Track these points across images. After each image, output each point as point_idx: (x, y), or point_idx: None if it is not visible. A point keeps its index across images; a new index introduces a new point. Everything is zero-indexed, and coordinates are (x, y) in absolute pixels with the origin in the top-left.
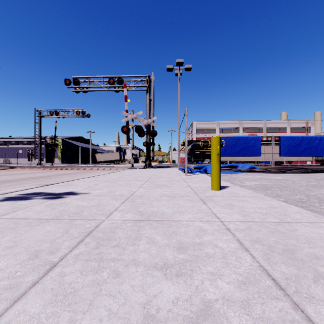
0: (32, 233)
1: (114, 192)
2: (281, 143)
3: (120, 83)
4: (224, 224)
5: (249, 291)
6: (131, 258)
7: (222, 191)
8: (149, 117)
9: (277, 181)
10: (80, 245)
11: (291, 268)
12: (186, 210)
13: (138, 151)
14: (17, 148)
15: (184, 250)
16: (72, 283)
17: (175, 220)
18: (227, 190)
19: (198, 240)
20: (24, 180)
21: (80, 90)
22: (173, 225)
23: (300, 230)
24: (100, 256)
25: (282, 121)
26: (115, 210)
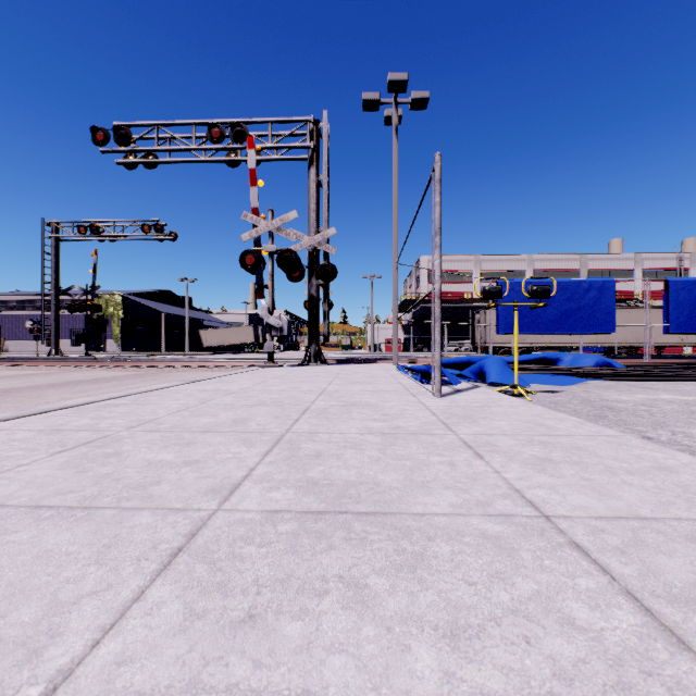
0: None
1: None
2: (671, 296)
3: (238, 139)
4: None
5: None
6: None
7: None
8: (315, 229)
9: None
10: None
11: None
12: None
13: (287, 318)
14: (21, 316)
15: None
16: None
17: None
18: None
19: None
20: None
21: (136, 160)
22: None
23: None
24: None
25: (624, 255)
26: None
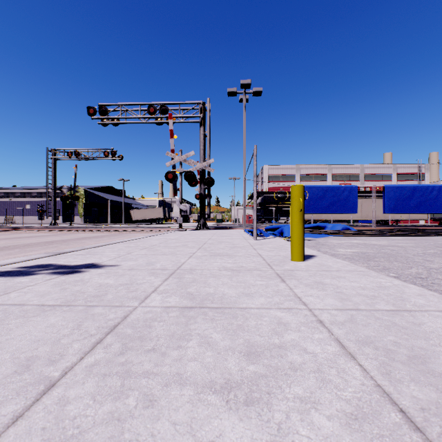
0: (26, 328)
1: (153, 264)
2: (386, 194)
3: (163, 113)
4: (314, 314)
5: (366, 433)
6: (174, 372)
7: (307, 263)
8: (203, 159)
9: (382, 248)
10: (96, 348)
11: (426, 390)
12: (257, 291)
13: (189, 206)
14: (23, 201)
15: (256, 358)
16: (76, 417)
17: (241, 308)
18: (313, 261)
19: (276, 340)
20: (29, 247)
21: (108, 122)
22: (238, 314)
23: (429, 324)
24: (127, 369)
25: (386, 165)
26: (154, 291)
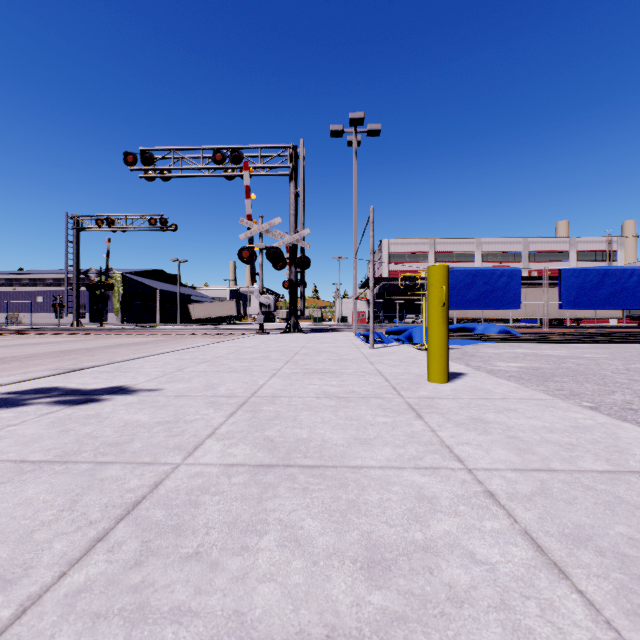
0: None
1: (214, 388)
2: (563, 281)
3: (236, 161)
4: (478, 478)
5: None
6: (229, 609)
7: (453, 385)
8: (294, 229)
9: (562, 362)
10: (94, 552)
11: None
12: (378, 435)
13: (273, 298)
14: (33, 292)
15: (384, 575)
16: None
17: (353, 467)
18: (463, 383)
19: (418, 533)
20: (35, 359)
21: (155, 175)
22: (349, 480)
23: None
24: (141, 600)
25: (560, 238)
26: (210, 435)
